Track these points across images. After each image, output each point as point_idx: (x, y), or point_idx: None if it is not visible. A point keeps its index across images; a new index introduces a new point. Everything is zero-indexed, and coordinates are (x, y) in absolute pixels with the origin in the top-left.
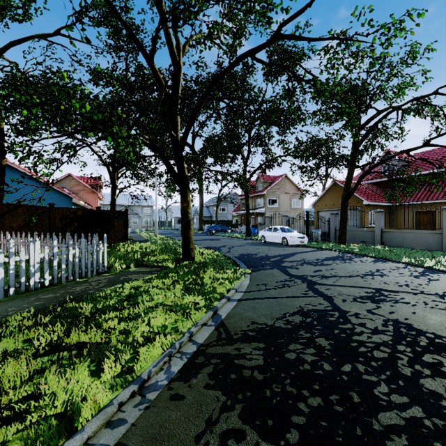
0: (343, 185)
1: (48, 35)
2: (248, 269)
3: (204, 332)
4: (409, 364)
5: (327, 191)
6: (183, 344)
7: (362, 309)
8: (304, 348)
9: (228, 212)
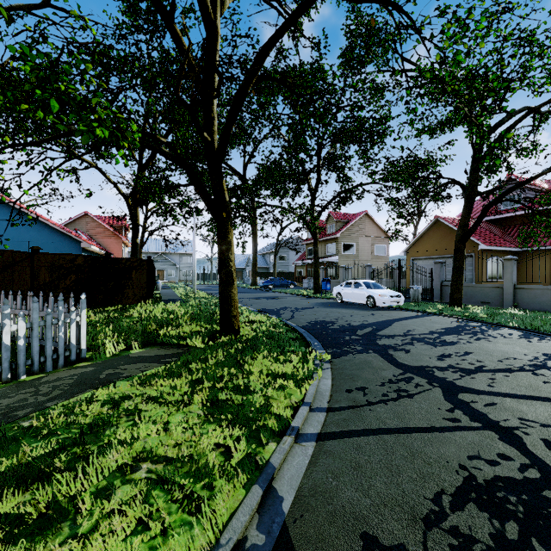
0: (449, 223)
1: (33, 7)
2: (326, 353)
3: None
4: None
5: (425, 233)
6: None
7: None
8: None
9: (290, 261)
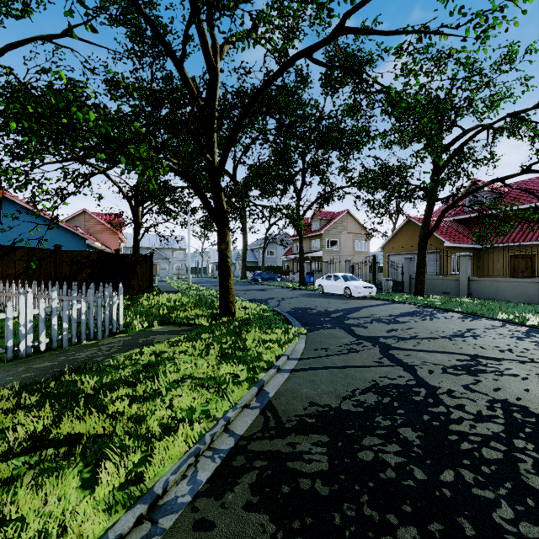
0: (419, 222)
1: (54, 37)
2: (303, 328)
3: (245, 418)
4: (536, 469)
5: (399, 231)
6: (216, 436)
7: (456, 384)
8: (383, 444)
9: (278, 256)
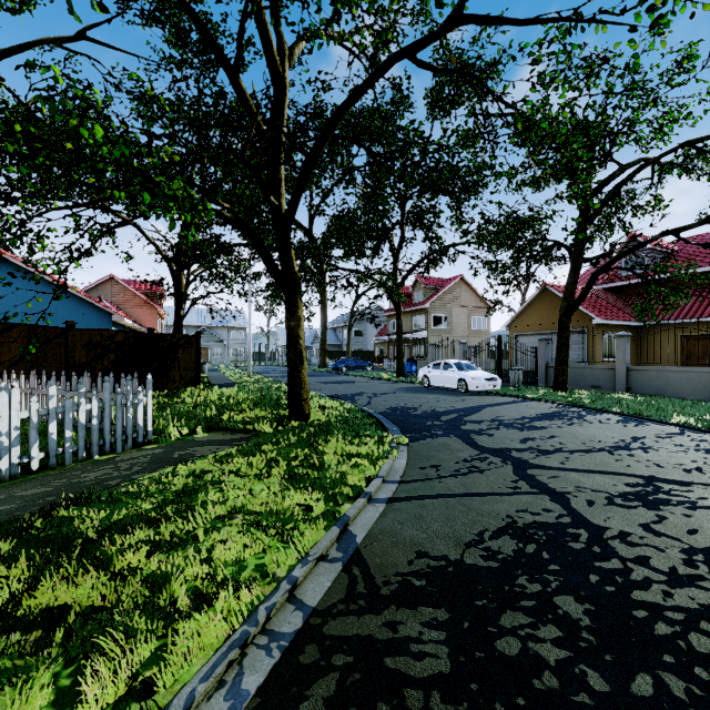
0: (558, 291)
1: (65, 40)
2: (404, 436)
3: (321, 578)
4: None
5: (531, 303)
6: (275, 610)
7: (630, 523)
8: (534, 625)
9: (368, 337)
